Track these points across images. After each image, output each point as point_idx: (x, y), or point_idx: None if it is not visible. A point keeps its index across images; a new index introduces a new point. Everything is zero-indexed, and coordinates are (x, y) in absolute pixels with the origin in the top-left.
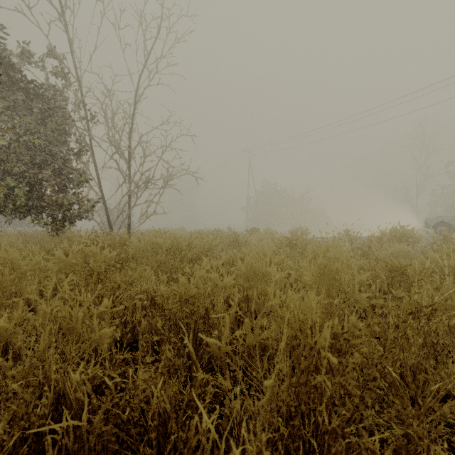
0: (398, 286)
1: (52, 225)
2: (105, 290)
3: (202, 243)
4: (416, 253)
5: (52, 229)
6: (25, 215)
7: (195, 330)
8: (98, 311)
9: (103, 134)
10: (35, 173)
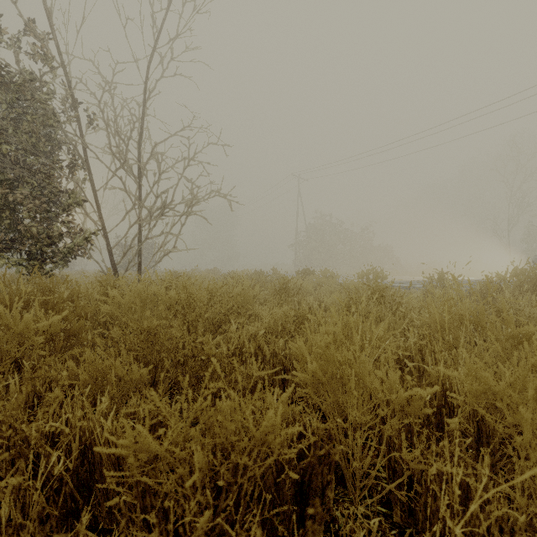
0: None
1: (28, 266)
2: None
3: (234, 293)
4: None
5: (29, 271)
6: None
7: None
8: None
9: (106, 144)
10: (2, 192)
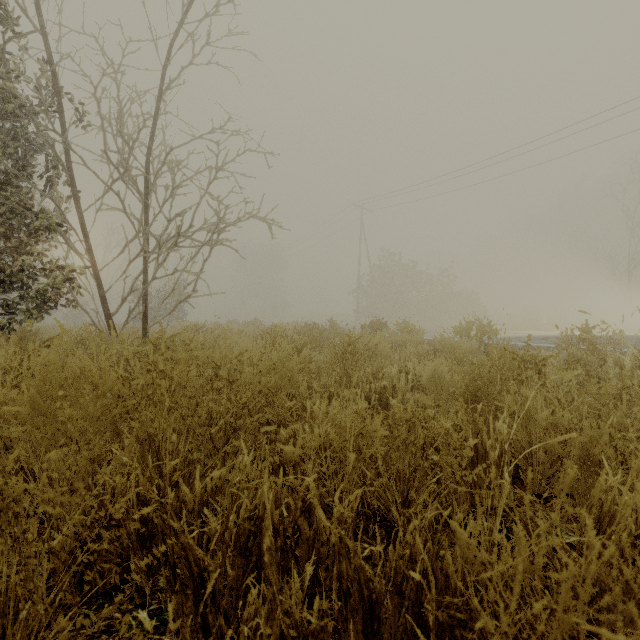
0: None
1: None
2: None
3: (264, 364)
4: None
5: None
6: None
7: None
8: None
9: None
10: None
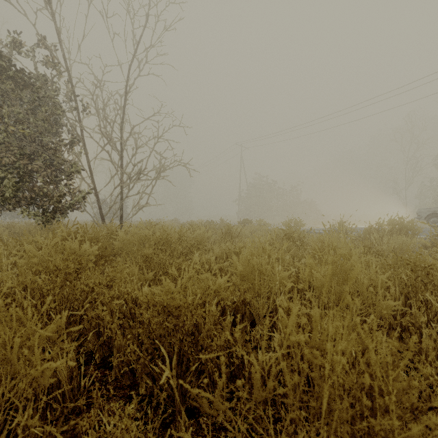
0: (423, 289)
1: (43, 217)
2: (74, 294)
3: (194, 235)
4: (416, 245)
5: (43, 220)
6: (14, 207)
7: (181, 351)
8: (47, 333)
9: (95, 126)
10: (24, 163)
